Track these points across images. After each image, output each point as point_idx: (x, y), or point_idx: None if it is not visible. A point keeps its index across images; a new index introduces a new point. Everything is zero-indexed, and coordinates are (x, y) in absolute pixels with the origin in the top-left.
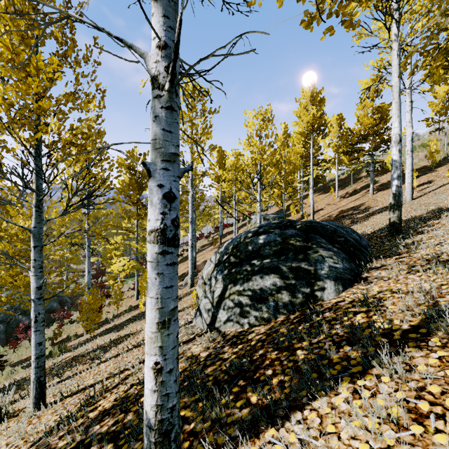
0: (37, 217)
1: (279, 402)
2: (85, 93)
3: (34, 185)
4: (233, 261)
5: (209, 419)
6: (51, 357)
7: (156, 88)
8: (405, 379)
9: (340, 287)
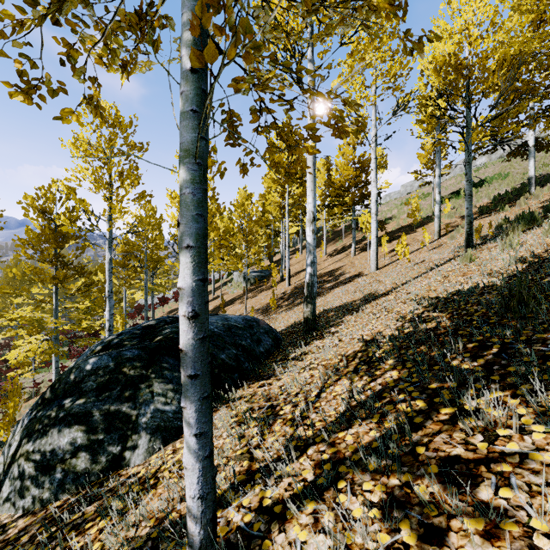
0: None
1: None
2: None
3: None
4: (47, 397)
5: None
6: None
7: None
8: None
9: (158, 444)
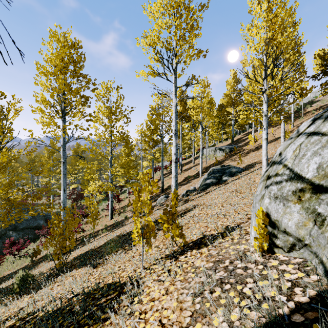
0: None
1: None
2: None
3: None
4: None
5: None
6: (10, 294)
7: None
8: None
9: None
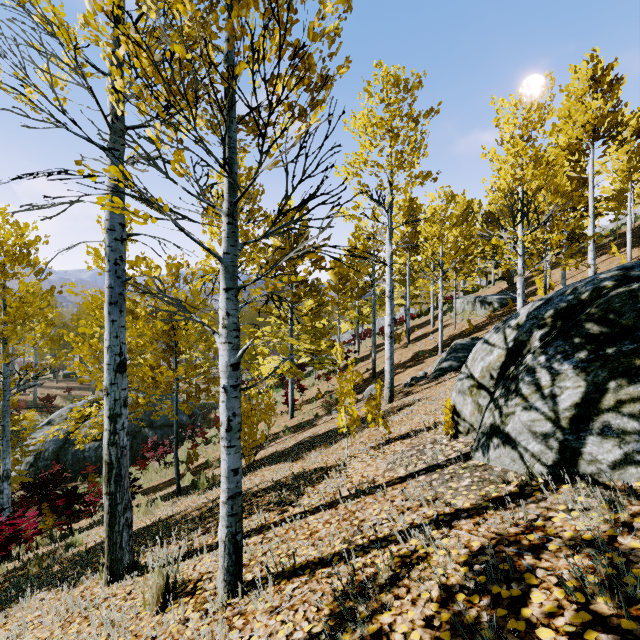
0: (230, 236)
1: None
2: None
3: (226, 175)
4: (598, 332)
5: None
6: (197, 489)
7: None
8: None
9: None
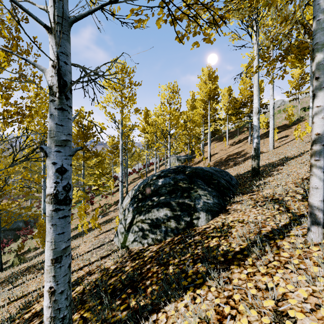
0: None
1: (147, 306)
2: (25, 79)
3: None
4: (140, 197)
5: (99, 320)
6: (12, 266)
7: (51, 94)
8: (223, 289)
9: (210, 217)
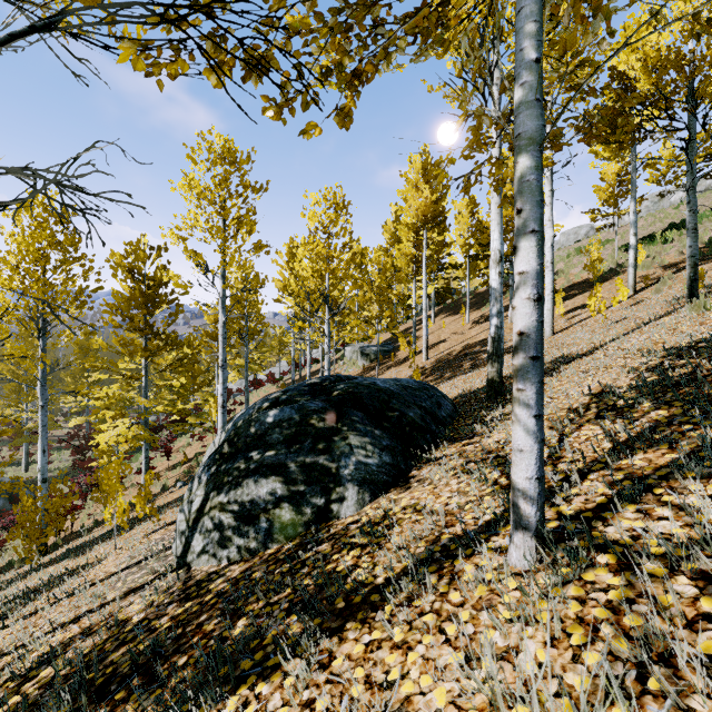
0: None
1: None
2: None
3: None
4: (226, 451)
5: None
6: None
7: None
8: (307, 684)
9: (367, 497)
